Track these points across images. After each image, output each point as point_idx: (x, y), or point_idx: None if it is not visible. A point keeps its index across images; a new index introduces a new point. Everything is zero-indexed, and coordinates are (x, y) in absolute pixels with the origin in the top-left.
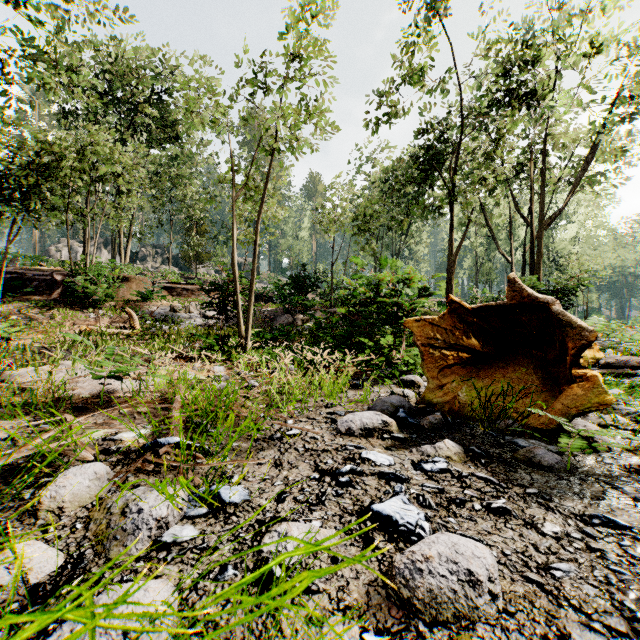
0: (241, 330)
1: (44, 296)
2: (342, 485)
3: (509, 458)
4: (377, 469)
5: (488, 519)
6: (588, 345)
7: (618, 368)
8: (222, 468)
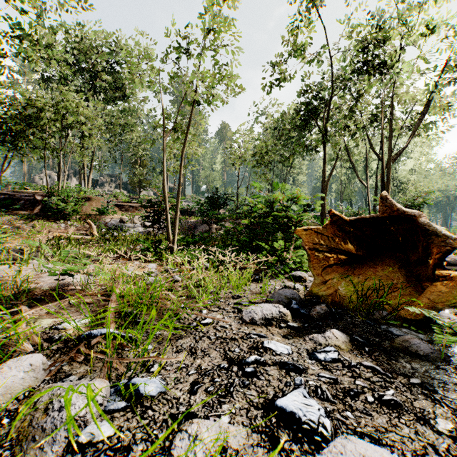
0: (169, 236)
1: (28, 211)
2: (248, 375)
3: (388, 346)
4: (278, 359)
5: (382, 413)
6: (451, 251)
7: (454, 265)
8: (142, 361)
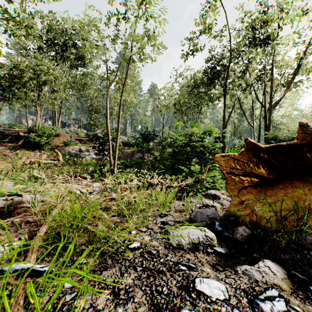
0: (111, 161)
1: (14, 143)
2: None
3: None
4: None
5: None
6: None
7: None
8: None
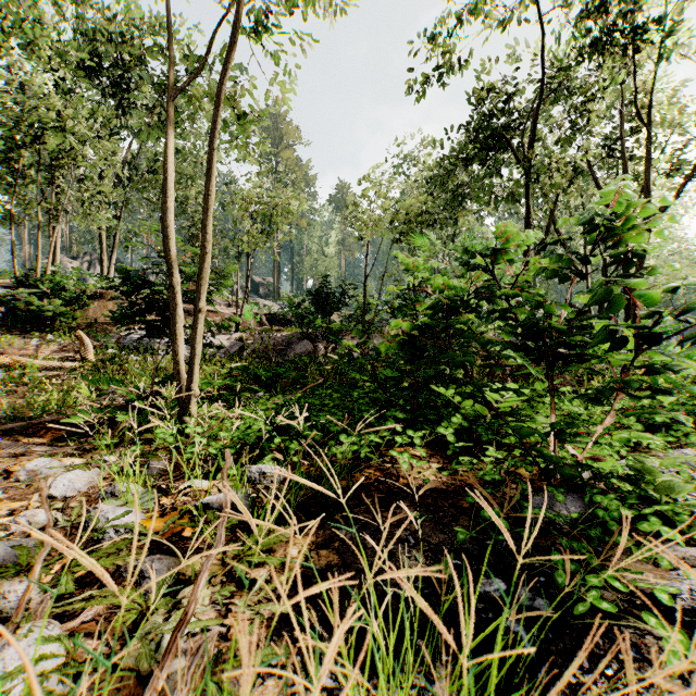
0: (179, 369)
1: None
2: None
3: None
4: None
5: None
6: None
7: None
8: None
